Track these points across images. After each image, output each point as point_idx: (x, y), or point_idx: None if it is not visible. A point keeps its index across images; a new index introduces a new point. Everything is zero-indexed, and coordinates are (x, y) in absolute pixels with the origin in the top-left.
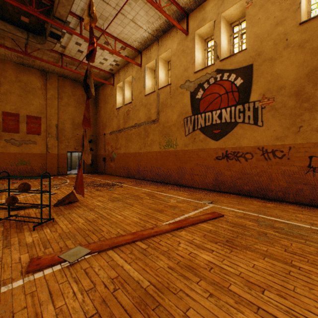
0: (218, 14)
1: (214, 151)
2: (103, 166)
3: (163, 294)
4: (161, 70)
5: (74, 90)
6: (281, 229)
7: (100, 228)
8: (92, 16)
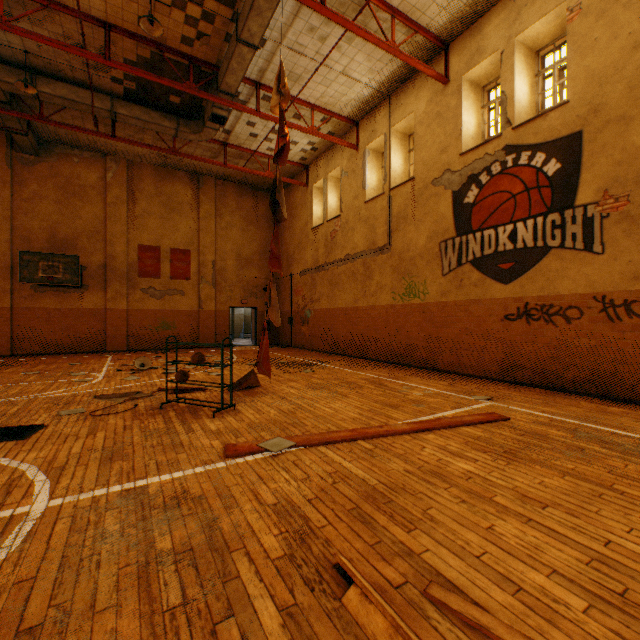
0: (508, 39)
1: (500, 305)
2: (287, 332)
3: (397, 493)
4: (396, 154)
5: (240, 200)
6: (617, 446)
7: (301, 422)
8: (283, 92)
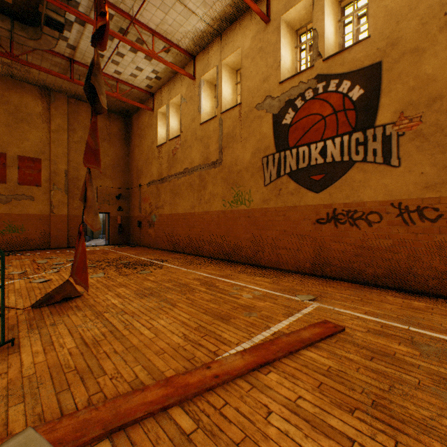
0: None
1: (313, 210)
2: (137, 234)
3: None
4: (226, 84)
5: None
6: None
7: (100, 365)
8: None
